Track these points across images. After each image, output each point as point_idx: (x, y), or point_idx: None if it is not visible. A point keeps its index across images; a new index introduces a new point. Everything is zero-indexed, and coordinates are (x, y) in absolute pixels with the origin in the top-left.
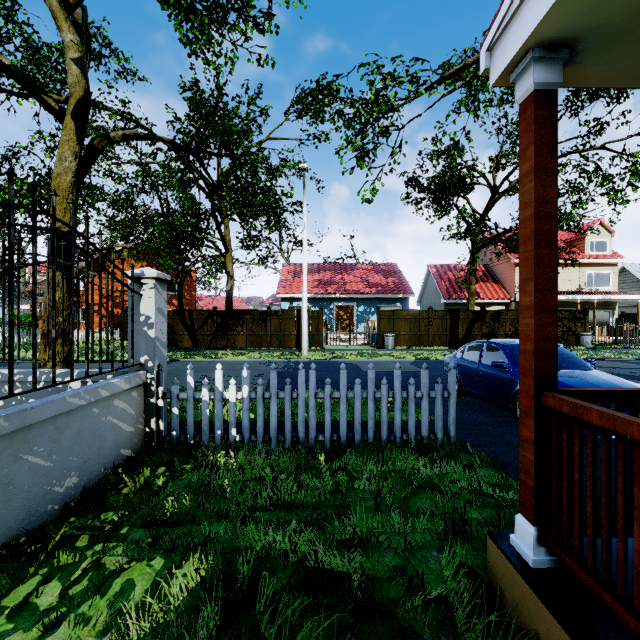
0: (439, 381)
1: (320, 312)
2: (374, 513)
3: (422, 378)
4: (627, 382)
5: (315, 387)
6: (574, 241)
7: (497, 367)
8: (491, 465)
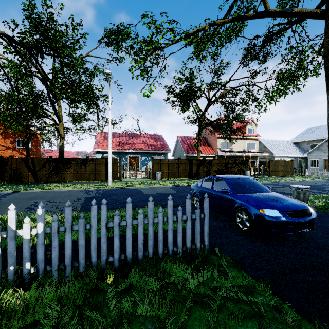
0: (198, 207)
1: (119, 160)
2: None
3: (187, 206)
4: (292, 199)
5: (106, 218)
6: (241, 128)
7: (224, 192)
8: (233, 265)
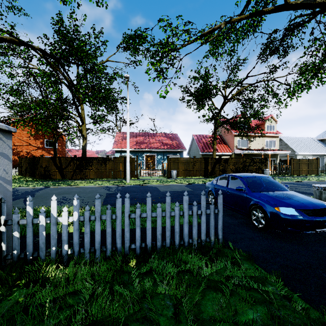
0: (212, 203)
1: (137, 158)
2: (175, 325)
3: (201, 201)
4: (311, 198)
5: (129, 210)
6: (260, 125)
7: (239, 190)
8: (247, 258)
